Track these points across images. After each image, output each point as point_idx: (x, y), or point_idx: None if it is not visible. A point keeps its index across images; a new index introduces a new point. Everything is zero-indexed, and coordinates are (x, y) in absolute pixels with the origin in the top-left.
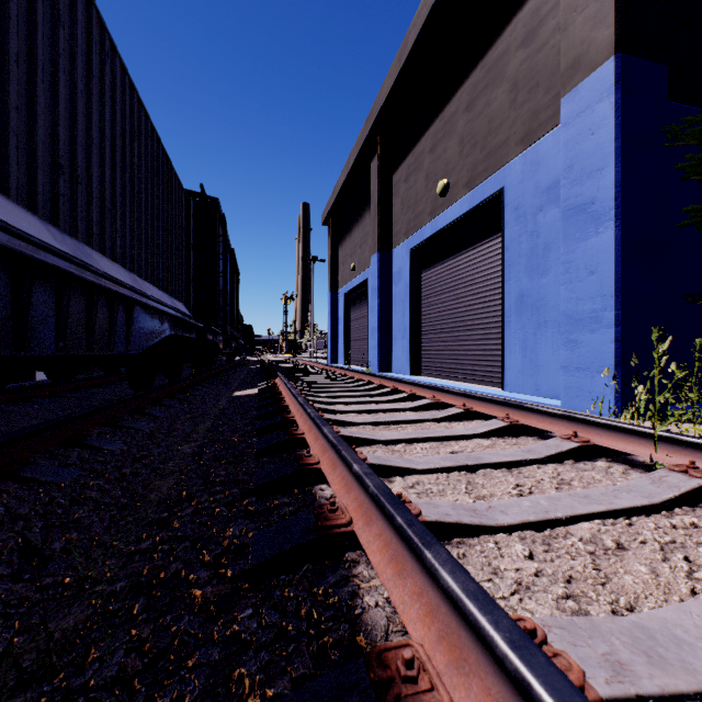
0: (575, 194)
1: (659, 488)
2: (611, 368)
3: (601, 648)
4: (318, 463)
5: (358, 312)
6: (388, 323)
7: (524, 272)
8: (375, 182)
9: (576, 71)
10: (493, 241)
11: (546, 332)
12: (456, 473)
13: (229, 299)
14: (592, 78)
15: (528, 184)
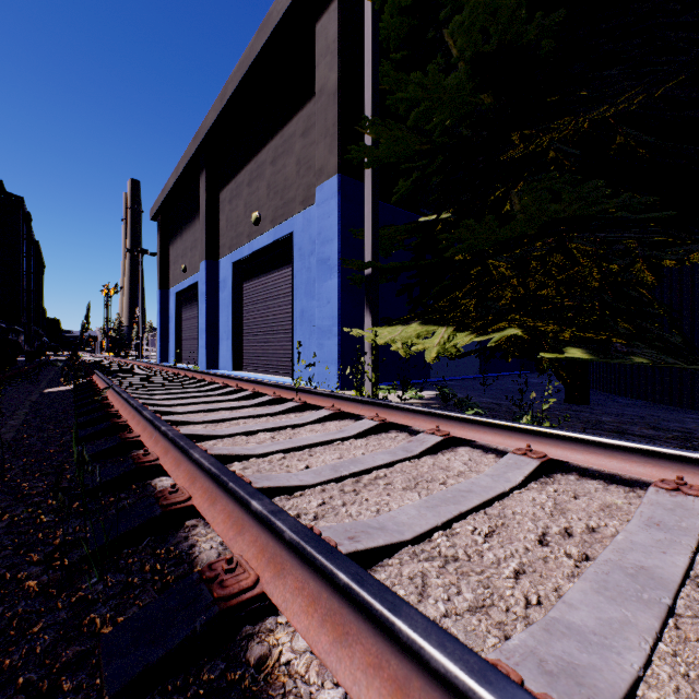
0: (322, 251)
1: (282, 408)
2: (336, 361)
3: (194, 431)
4: (118, 411)
5: (189, 312)
6: (216, 324)
7: (304, 295)
8: (203, 196)
9: (323, 174)
10: (290, 268)
11: (315, 338)
12: (202, 413)
13: (33, 295)
14: (329, 182)
15: (306, 234)
